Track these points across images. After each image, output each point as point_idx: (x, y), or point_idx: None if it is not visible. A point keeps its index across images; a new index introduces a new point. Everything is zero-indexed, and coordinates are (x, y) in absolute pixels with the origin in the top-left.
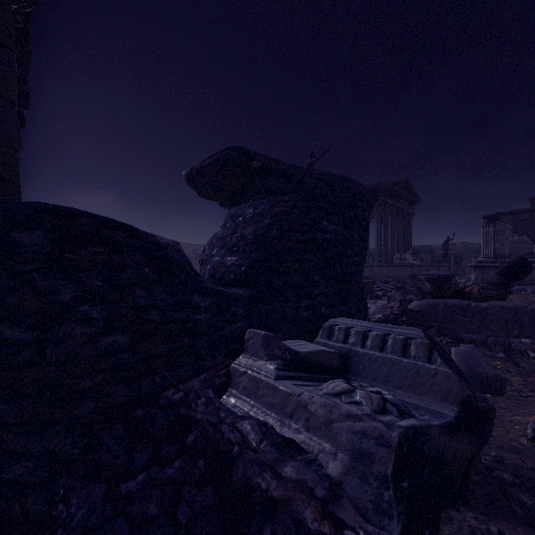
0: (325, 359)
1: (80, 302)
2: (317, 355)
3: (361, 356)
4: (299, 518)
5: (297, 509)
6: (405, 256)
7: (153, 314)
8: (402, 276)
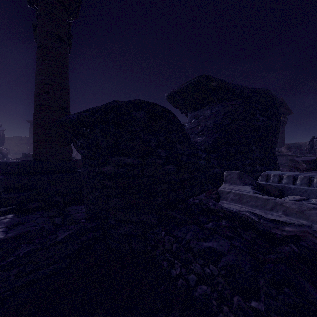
0: (272, 190)
1: (157, 147)
2: (268, 186)
3: (293, 190)
4: (315, 242)
5: (311, 239)
6: (281, 149)
7: (183, 158)
8: (279, 162)
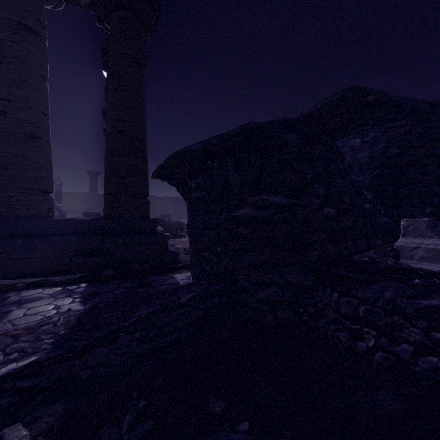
0: None
1: (313, 182)
2: None
3: None
4: None
5: None
6: None
7: (345, 198)
8: None
